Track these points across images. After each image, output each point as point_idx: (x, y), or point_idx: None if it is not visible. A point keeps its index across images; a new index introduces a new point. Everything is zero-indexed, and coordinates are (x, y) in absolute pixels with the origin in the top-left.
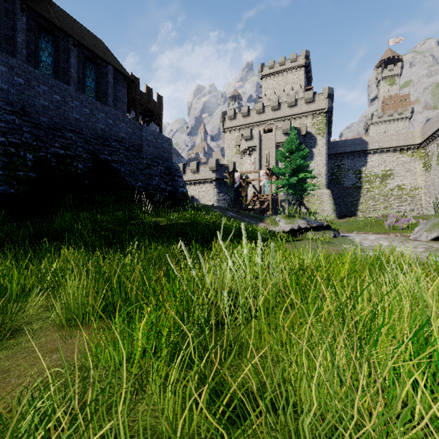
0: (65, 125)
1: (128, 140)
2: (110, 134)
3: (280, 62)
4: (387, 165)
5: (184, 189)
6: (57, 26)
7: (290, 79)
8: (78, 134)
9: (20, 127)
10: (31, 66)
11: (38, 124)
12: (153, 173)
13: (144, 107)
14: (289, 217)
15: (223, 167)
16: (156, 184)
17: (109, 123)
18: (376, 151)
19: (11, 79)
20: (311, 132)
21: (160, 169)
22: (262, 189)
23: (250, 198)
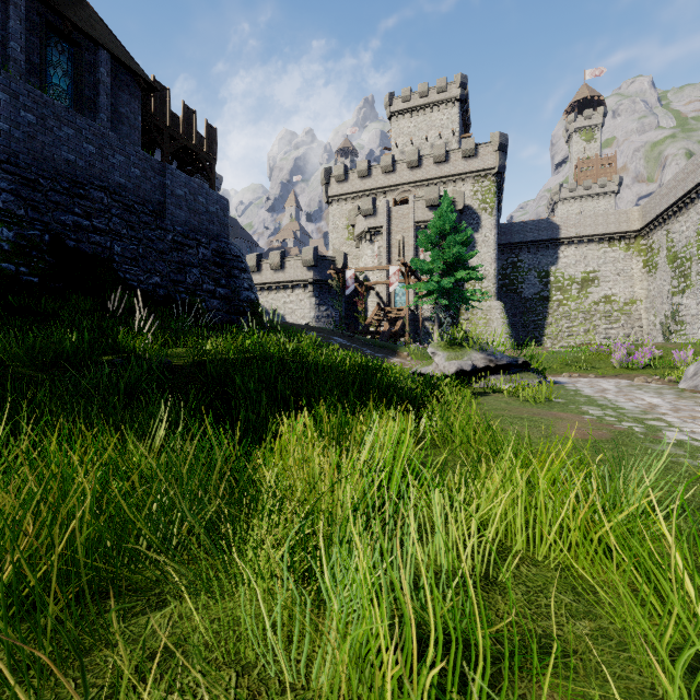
0: None
1: (133, 192)
2: (88, 173)
3: (421, 92)
4: (590, 264)
5: (251, 294)
6: None
7: (436, 120)
8: (5, 164)
9: None
10: None
11: None
12: (187, 260)
13: (179, 143)
14: (452, 347)
15: (327, 260)
16: (193, 281)
17: (86, 151)
18: (572, 240)
19: None
20: (471, 205)
21: (202, 254)
22: (392, 300)
23: (373, 314)
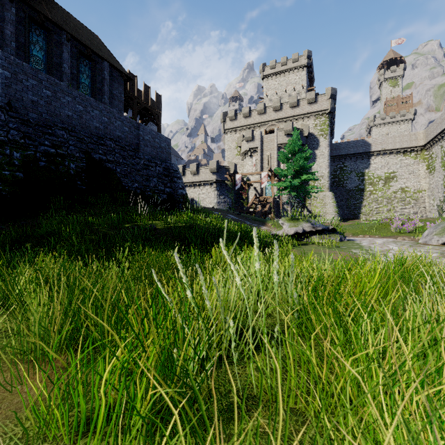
0: (56, 122)
1: (124, 140)
2: (104, 132)
3: (282, 62)
4: (391, 167)
5: (183, 191)
6: (49, 18)
7: (292, 79)
8: (70, 131)
9: (7, 123)
10: (21, 60)
11: (26, 120)
12: (150, 174)
13: (142, 106)
14: (293, 220)
15: (224, 168)
16: (153, 185)
17: (104, 121)
18: (379, 153)
19: None
20: (313, 133)
21: (158, 170)
22: (263, 191)
23: (252, 201)
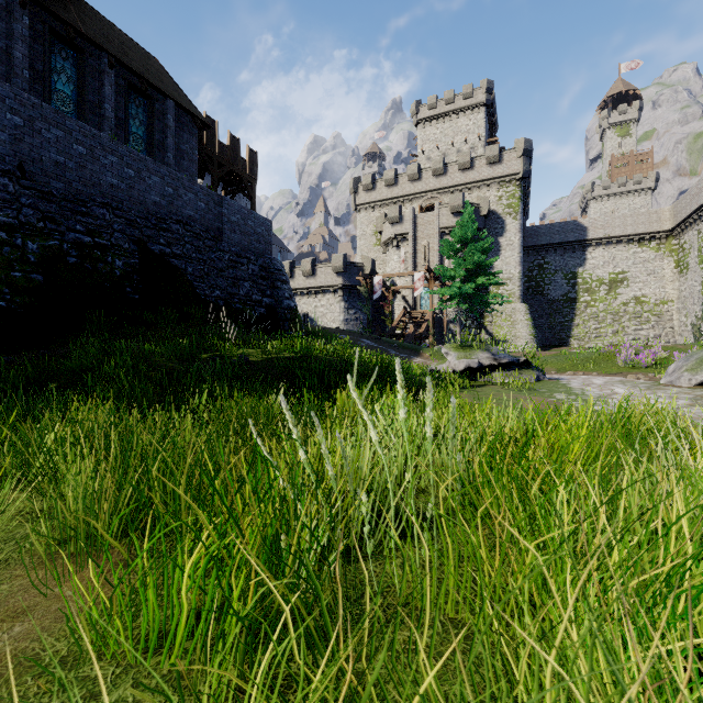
0: (93, 196)
1: (199, 222)
2: (168, 210)
3: (447, 99)
4: (618, 265)
5: (291, 302)
6: (81, 33)
7: (462, 126)
8: (115, 210)
9: (17, 197)
10: (39, 98)
11: (48, 193)
12: (240, 275)
13: (226, 169)
14: (463, 348)
15: (356, 266)
16: (245, 293)
17: (167, 193)
18: (600, 241)
19: (1, 118)
20: (496, 210)
21: (251, 270)
22: (417, 303)
23: (399, 317)
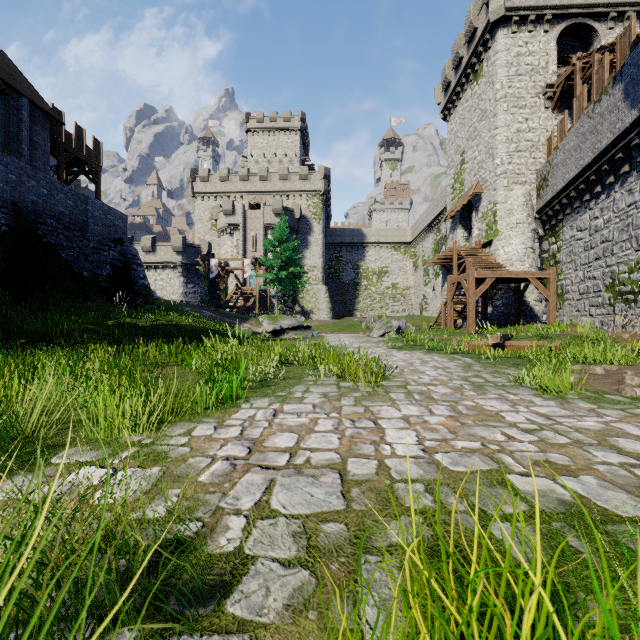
0: None
1: (68, 216)
2: (44, 207)
3: (271, 118)
4: (384, 262)
5: (145, 281)
6: None
7: (283, 142)
8: (1, 207)
9: None
10: None
11: None
12: (103, 259)
13: (72, 155)
14: (272, 318)
15: (194, 247)
16: (107, 274)
17: (43, 194)
18: (373, 245)
19: None
20: (306, 215)
21: (112, 255)
22: (247, 281)
23: (232, 292)
